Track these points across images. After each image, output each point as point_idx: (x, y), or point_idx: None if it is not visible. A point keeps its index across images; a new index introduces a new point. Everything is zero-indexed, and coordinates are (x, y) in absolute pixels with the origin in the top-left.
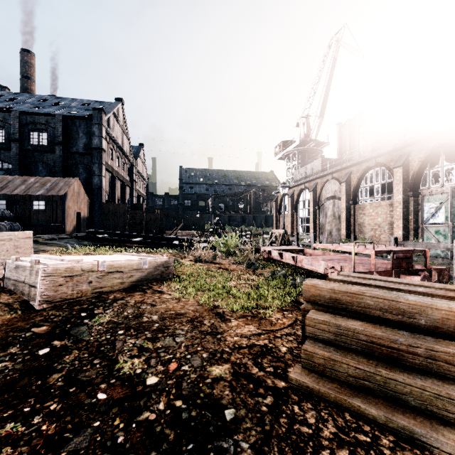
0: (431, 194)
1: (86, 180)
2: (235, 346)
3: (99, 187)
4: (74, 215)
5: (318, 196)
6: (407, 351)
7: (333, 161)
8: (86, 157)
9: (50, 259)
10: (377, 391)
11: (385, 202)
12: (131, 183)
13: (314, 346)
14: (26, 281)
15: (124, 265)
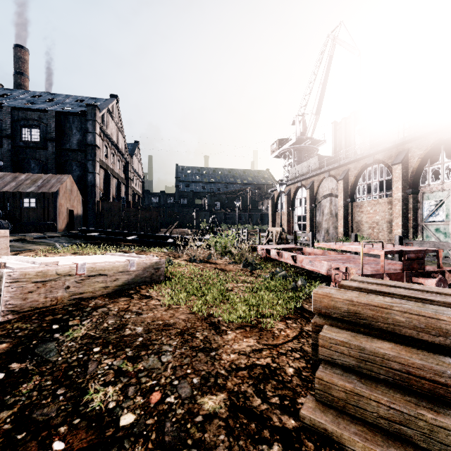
0: (431, 191)
1: (79, 178)
2: (232, 367)
3: (93, 184)
4: (66, 213)
5: (315, 194)
6: None
7: (330, 159)
8: (79, 154)
9: (22, 261)
10: (420, 441)
11: (384, 199)
12: (126, 181)
13: (331, 374)
14: None
15: (108, 267)
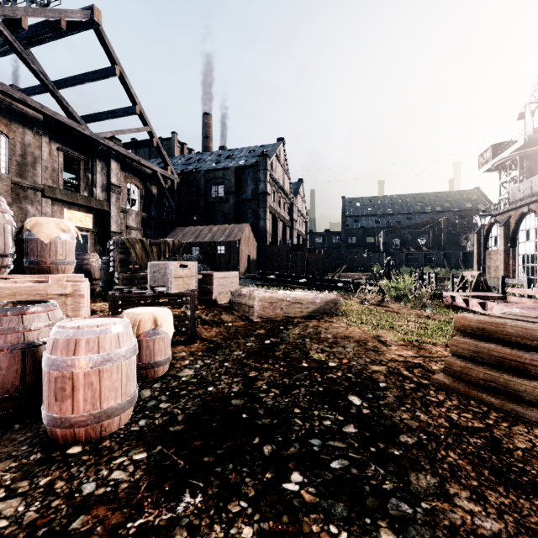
0: None
1: (253, 225)
2: (392, 359)
3: (264, 230)
4: (245, 258)
5: None
6: (530, 364)
7: None
8: (253, 203)
9: (257, 290)
10: (501, 390)
11: None
12: (291, 223)
13: (455, 359)
14: (246, 303)
15: (303, 298)
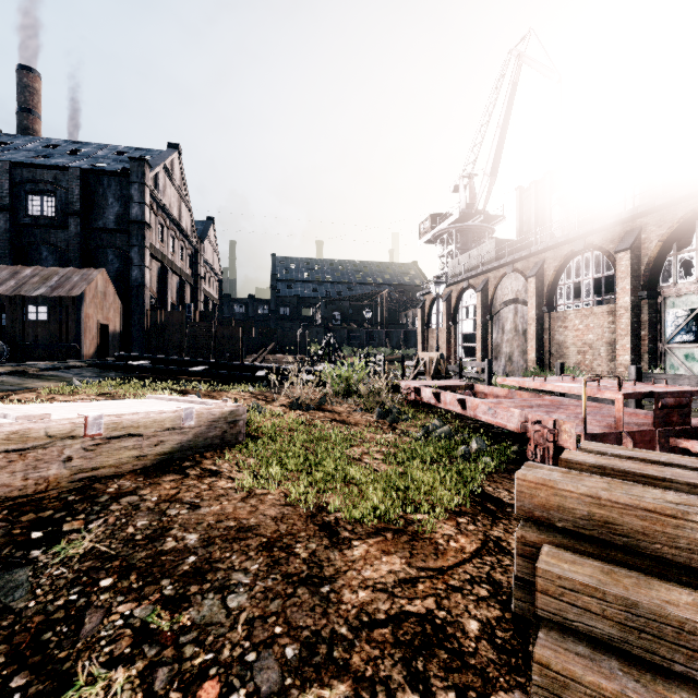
0: (679, 294)
1: (119, 274)
2: (362, 619)
3: (140, 284)
4: (97, 329)
5: (491, 299)
6: None
7: (514, 244)
8: (119, 236)
9: None
10: None
11: (601, 308)
12: (194, 280)
13: (565, 653)
14: None
15: (145, 422)
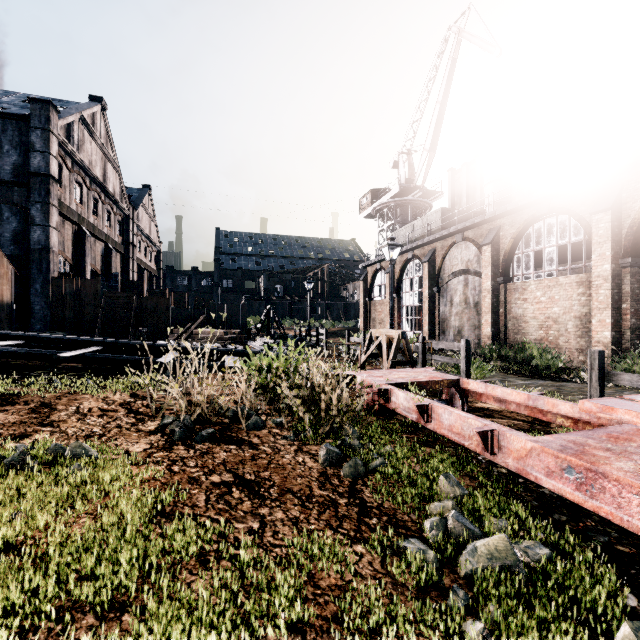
0: None
1: (17, 234)
2: None
3: (43, 247)
4: None
5: (438, 270)
6: None
7: (460, 214)
8: (17, 190)
9: None
10: None
11: (569, 278)
12: (124, 248)
13: None
14: None
15: None
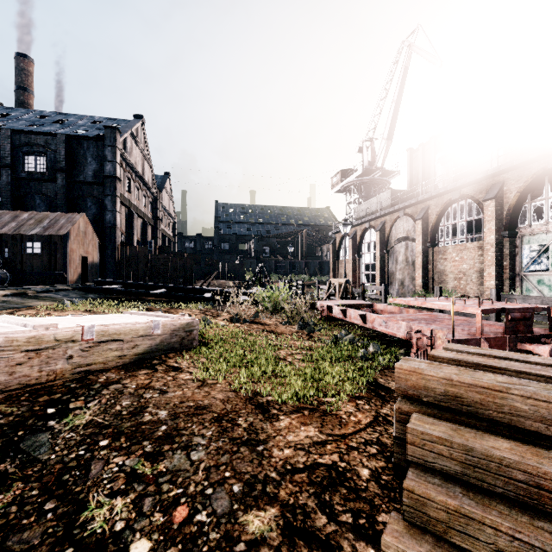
0: (533, 234)
1: (96, 217)
2: (286, 468)
3: (112, 225)
4: (79, 261)
5: (387, 237)
6: None
7: (405, 194)
8: (96, 187)
9: (10, 323)
10: None
11: (473, 244)
12: (154, 221)
13: (425, 483)
14: None
15: (125, 330)
